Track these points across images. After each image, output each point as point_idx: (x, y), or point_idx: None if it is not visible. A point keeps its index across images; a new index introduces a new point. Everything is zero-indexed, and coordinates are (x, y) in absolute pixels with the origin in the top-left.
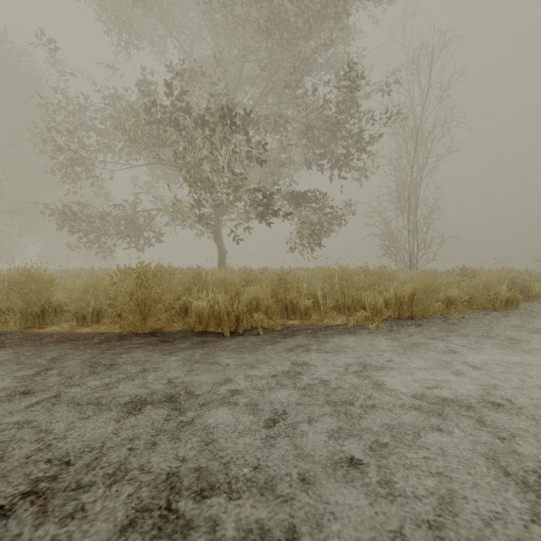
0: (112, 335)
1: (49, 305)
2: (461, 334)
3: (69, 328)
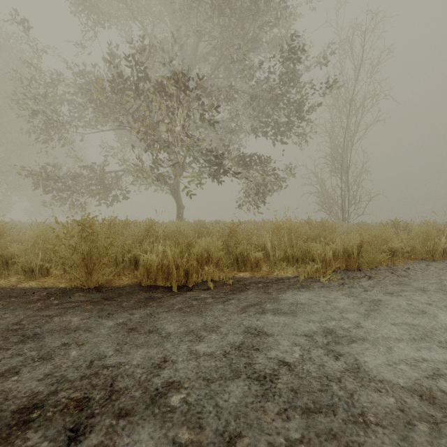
0: (56, 290)
1: None
2: (416, 288)
3: (15, 282)
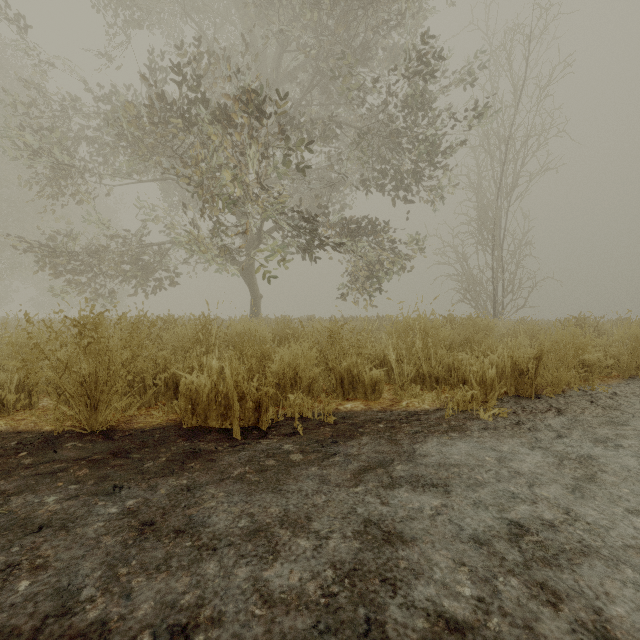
0: (35, 436)
1: None
2: None
3: None
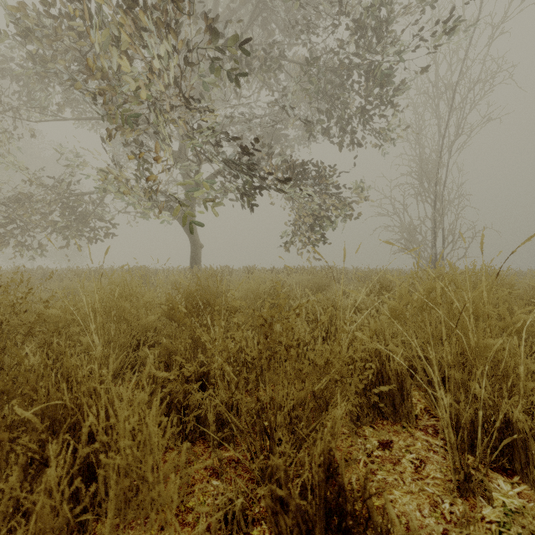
0: None
1: None
2: None
3: None
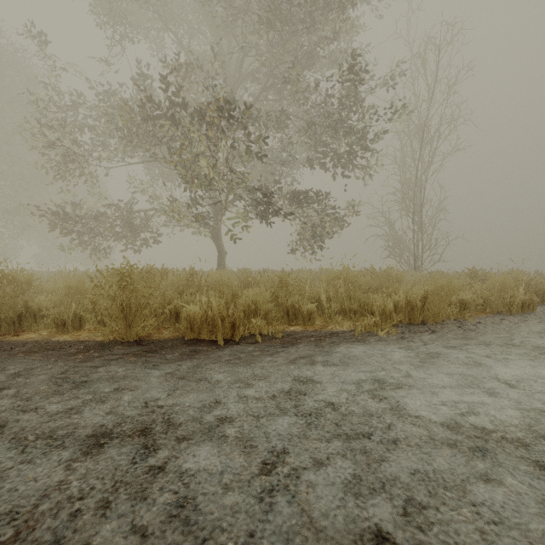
0: (93, 343)
1: (27, 310)
2: (481, 342)
3: (47, 335)
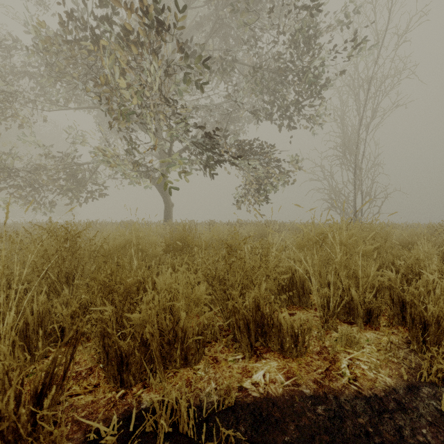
0: None
1: None
2: None
3: None
